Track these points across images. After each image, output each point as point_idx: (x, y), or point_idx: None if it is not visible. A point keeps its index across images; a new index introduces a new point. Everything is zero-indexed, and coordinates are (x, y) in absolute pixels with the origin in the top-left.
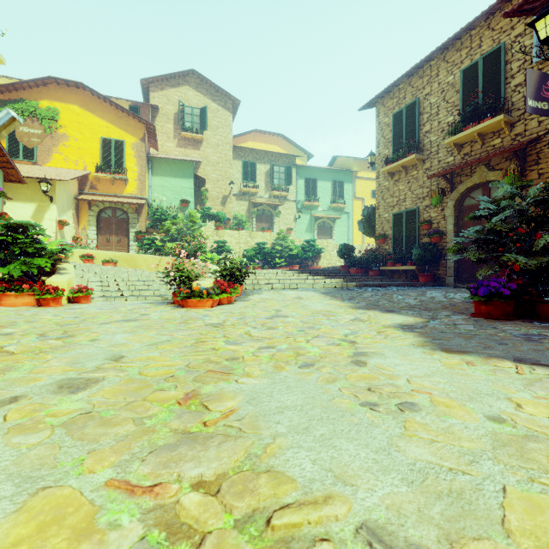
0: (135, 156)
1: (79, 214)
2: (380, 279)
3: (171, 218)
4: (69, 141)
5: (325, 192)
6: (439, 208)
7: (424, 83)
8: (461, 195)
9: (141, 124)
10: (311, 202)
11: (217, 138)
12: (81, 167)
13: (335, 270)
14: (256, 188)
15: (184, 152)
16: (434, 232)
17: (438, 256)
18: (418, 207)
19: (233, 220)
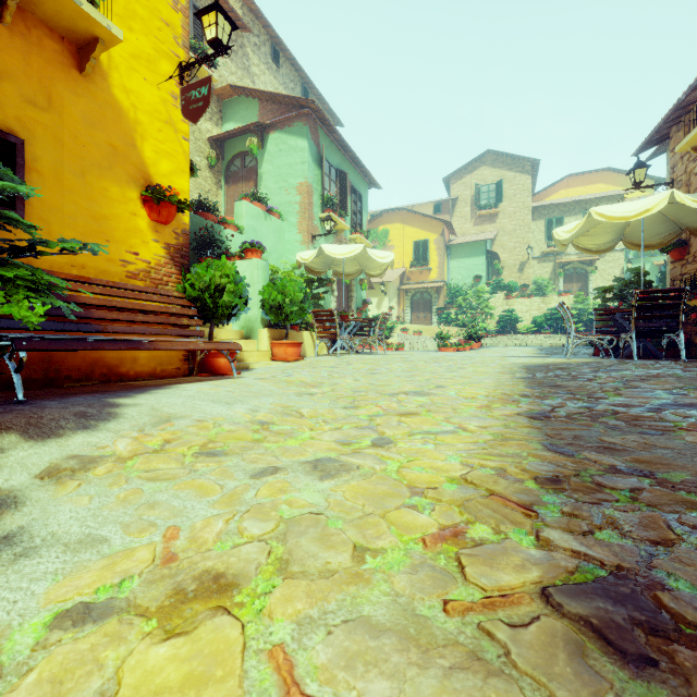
0: (436, 249)
1: (400, 299)
2: None
3: (466, 293)
4: (394, 250)
5: None
6: None
7: None
8: None
9: (440, 223)
10: None
11: (513, 206)
12: (401, 266)
13: None
14: None
15: (480, 229)
16: None
17: None
18: None
19: (532, 286)
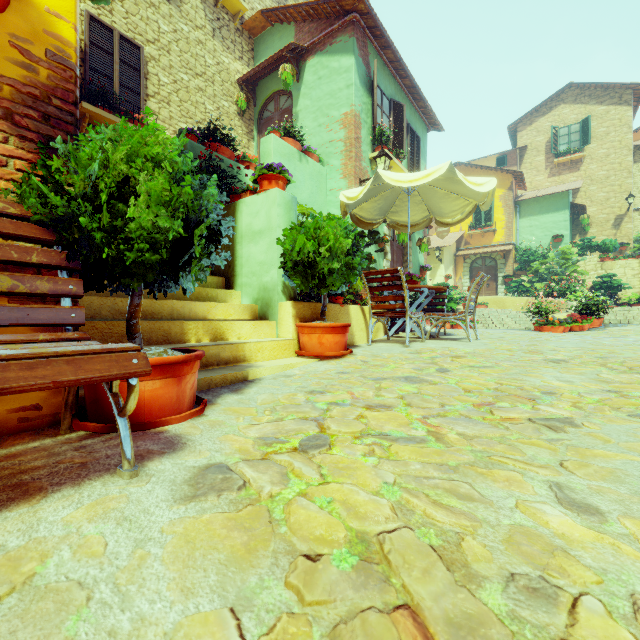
0: (503, 206)
1: (456, 267)
2: None
3: (541, 257)
4: None
5: None
6: None
7: None
8: None
9: (508, 175)
10: None
11: (605, 147)
12: (457, 229)
13: None
14: None
15: (558, 180)
16: None
17: None
18: None
19: (634, 245)
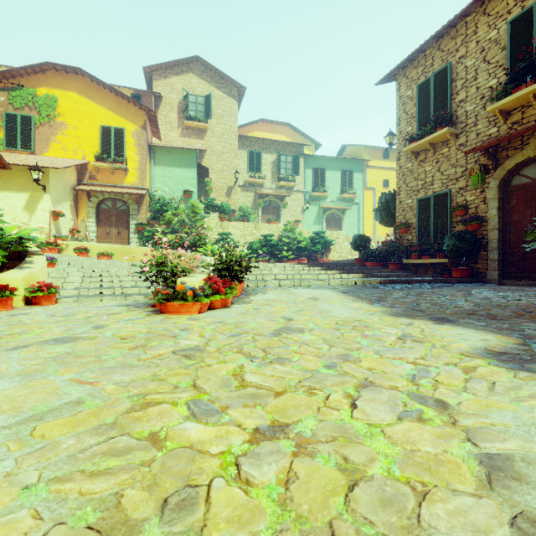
0: (136, 145)
1: (78, 205)
2: (405, 274)
3: (174, 209)
4: (68, 130)
5: (334, 182)
6: (478, 190)
7: (457, 44)
8: (507, 172)
9: (141, 111)
10: (320, 193)
11: (222, 127)
12: (79, 157)
13: (349, 264)
14: (263, 178)
15: (188, 142)
16: (472, 219)
17: (477, 247)
18: (449, 189)
19: (239, 212)
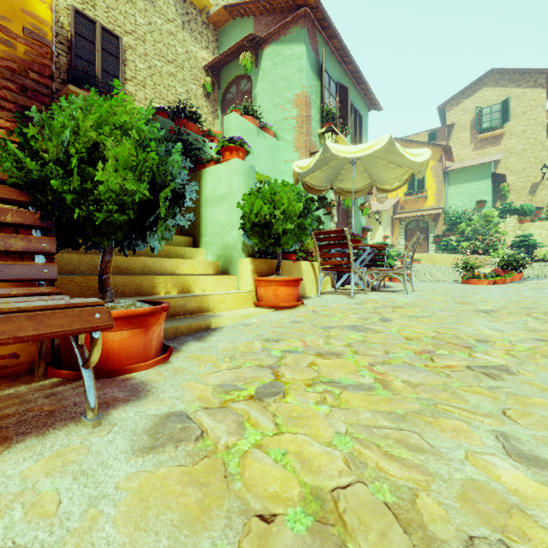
0: (433, 176)
1: (393, 228)
2: None
3: (466, 219)
4: None
5: None
6: None
7: None
8: None
9: (438, 149)
10: None
11: (523, 124)
12: (394, 196)
13: None
14: None
15: (481, 153)
16: None
17: None
18: None
19: (547, 209)
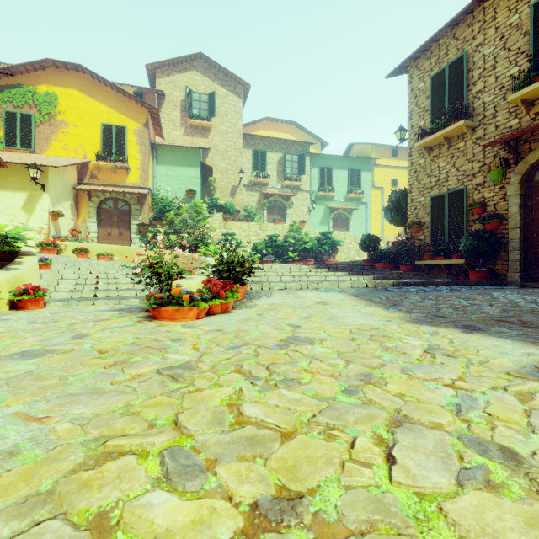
0: (138, 143)
1: (78, 205)
2: (418, 275)
3: (177, 209)
4: (69, 128)
5: (341, 182)
6: (497, 186)
7: (474, 32)
8: (530, 167)
9: (143, 109)
10: (326, 193)
11: (226, 125)
12: (80, 156)
13: (357, 265)
14: (268, 178)
15: (192, 140)
16: (491, 217)
17: (496, 247)
18: (466, 186)
19: (243, 212)
